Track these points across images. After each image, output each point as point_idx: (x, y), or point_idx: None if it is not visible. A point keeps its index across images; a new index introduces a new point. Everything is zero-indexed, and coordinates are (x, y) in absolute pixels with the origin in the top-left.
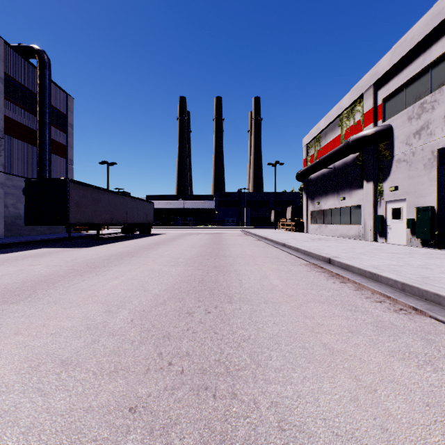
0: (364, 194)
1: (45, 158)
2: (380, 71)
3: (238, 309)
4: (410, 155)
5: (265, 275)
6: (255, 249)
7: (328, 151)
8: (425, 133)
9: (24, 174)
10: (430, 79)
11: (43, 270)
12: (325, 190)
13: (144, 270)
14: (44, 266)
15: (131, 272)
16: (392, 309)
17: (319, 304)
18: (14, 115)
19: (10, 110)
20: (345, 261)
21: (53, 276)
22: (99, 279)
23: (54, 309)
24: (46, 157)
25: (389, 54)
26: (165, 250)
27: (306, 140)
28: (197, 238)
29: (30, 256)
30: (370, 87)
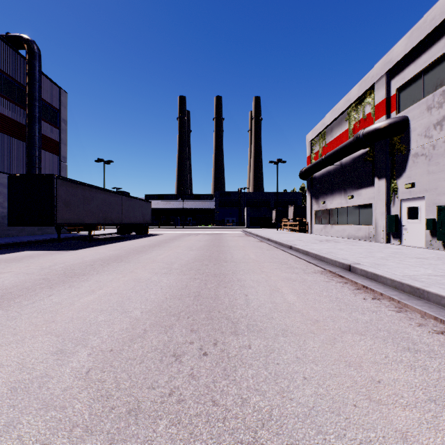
0: (376, 192)
1: (35, 155)
2: (394, 58)
3: (247, 348)
4: (430, 148)
5: (276, 288)
6: (259, 253)
7: (334, 147)
8: None
9: (12, 171)
10: None
11: (9, 279)
12: (330, 188)
13: (130, 280)
14: (12, 274)
15: (113, 282)
16: None
17: (359, 337)
18: (2, 109)
19: None
20: (372, 270)
21: (15, 289)
22: (69, 294)
23: None
24: (36, 153)
25: (405, 39)
26: (160, 253)
27: (311, 137)
28: (195, 239)
29: (5, 261)
30: (382, 77)
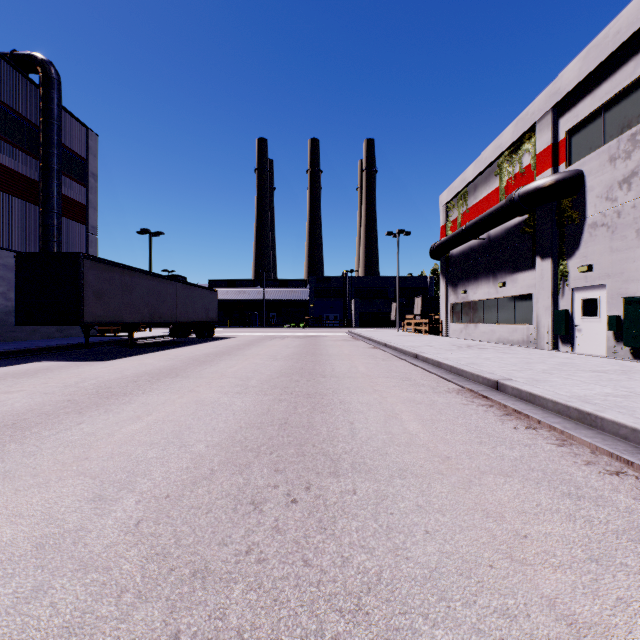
0: (537, 277)
1: (52, 224)
2: (564, 87)
3: (352, 493)
4: (613, 216)
5: (394, 413)
6: (371, 364)
7: (479, 213)
8: (639, 180)
9: (21, 247)
10: None
11: (20, 401)
12: (474, 271)
13: (190, 403)
14: (25, 394)
15: (167, 406)
16: None
17: (504, 478)
18: (5, 158)
19: None
20: (528, 388)
21: (30, 414)
22: (106, 421)
23: None
24: (54, 222)
25: (579, 60)
26: (231, 365)
27: (446, 198)
28: (281, 344)
29: (13, 376)
30: (547, 114)
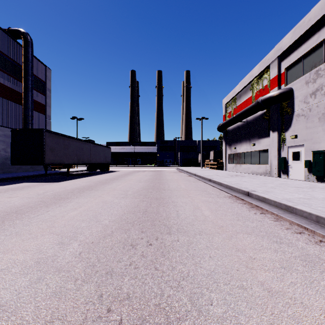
0: (270, 141)
1: (28, 114)
2: (283, 46)
3: (177, 241)
4: (307, 111)
5: (198, 206)
6: (188, 184)
7: (242, 109)
8: (320, 93)
9: (13, 126)
10: (323, 52)
11: (17, 201)
12: (239, 138)
13: (99, 202)
14: (19, 198)
15: (88, 203)
16: (313, 240)
17: (247, 235)
18: (5, 81)
19: (1, 77)
20: (262, 195)
21: (23, 207)
22: (60, 210)
23: (13, 241)
24: (29, 113)
25: (291, 33)
26: (118, 184)
27: (225, 101)
28: (143, 174)
29: (12, 190)
30: (275, 60)
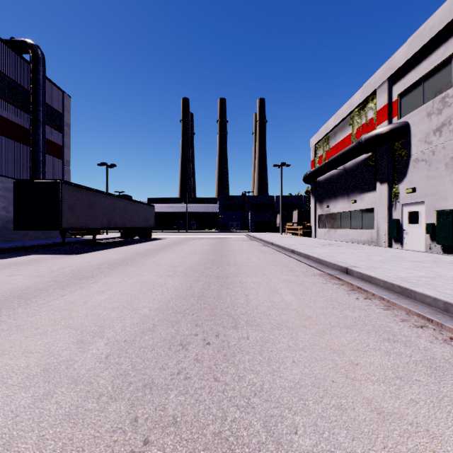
0: (378, 196)
1: (39, 159)
2: (396, 64)
3: (246, 339)
4: (430, 154)
5: (276, 289)
6: (262, 256)
7: (338, 151)
8: (447, 129)
9: (17, 175)
10: (452, 71)
11: (21, 281)
12: (334, 192)
13: (137, 282)
14: (24, 277)
15: (121, 284)
16: (440, 337)
17: (346, 330)
18: (6, 113)
19: (1, 107)
20: (367, 272)
21: (29, 290)
22: (81, 294)
23: (12, 339)
24: (40, 158)
25: (406, 46)
26: (164, 257)
27: (314, 141)
28: (199, 243)
29: (14, 265)
30: (384, 82)
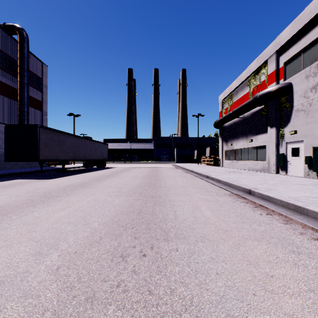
0: (268, 137)
1: (24, 110)
2: (282, 41)
3: (175, 250)
4: (307, 105)
5: (197, 206)
6: (185, 180)
7: (239, 105)
8: None
9: (8, 122)
10: None
11: (3, 200)
12: (236, 134)
13: (91, 201)
14: (6, 196)
15: (79, 202)
16: None
17: (257, 242)
18: (0, 77)
19: None
20: (266, 193)
21: (8, 207)
22: (47, 211)
23: None
24: (25, 109)
25: (290, 27)
26: (113, 181)
27: (222, 97)
28: (139, 170)
29: (2, 187)
30: (273, 54)
